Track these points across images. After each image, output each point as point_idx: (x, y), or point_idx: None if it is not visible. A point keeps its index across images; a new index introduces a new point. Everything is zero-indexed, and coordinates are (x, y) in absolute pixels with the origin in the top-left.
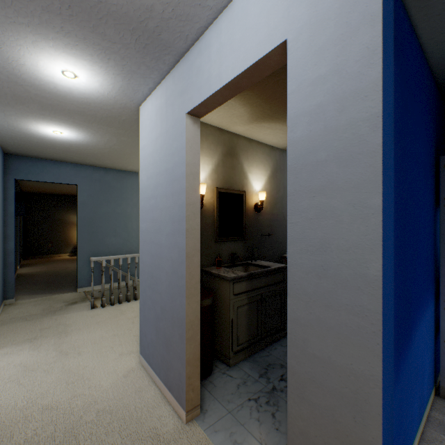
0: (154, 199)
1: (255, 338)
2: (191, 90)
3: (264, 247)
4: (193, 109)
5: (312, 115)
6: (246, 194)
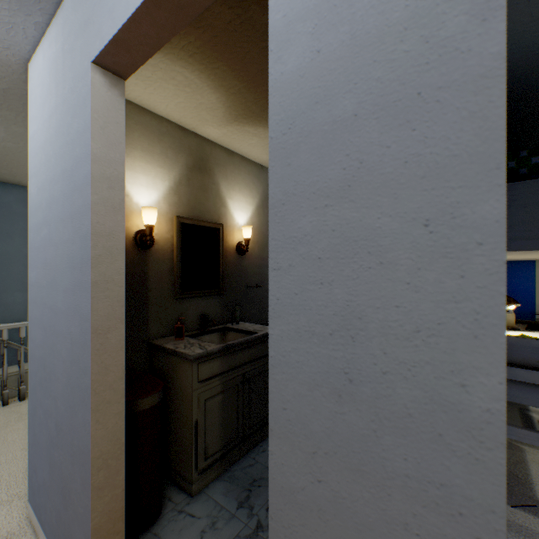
0: (46, 227)
1: (234, 440)
2: (99, 15)
3: (251, 303)
4: (104, 52)
5: (323, 12)
6: (224, 228)
